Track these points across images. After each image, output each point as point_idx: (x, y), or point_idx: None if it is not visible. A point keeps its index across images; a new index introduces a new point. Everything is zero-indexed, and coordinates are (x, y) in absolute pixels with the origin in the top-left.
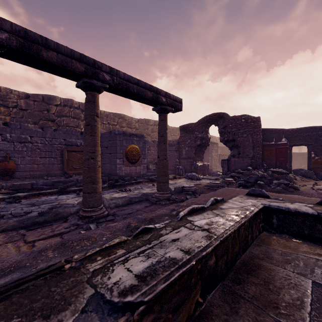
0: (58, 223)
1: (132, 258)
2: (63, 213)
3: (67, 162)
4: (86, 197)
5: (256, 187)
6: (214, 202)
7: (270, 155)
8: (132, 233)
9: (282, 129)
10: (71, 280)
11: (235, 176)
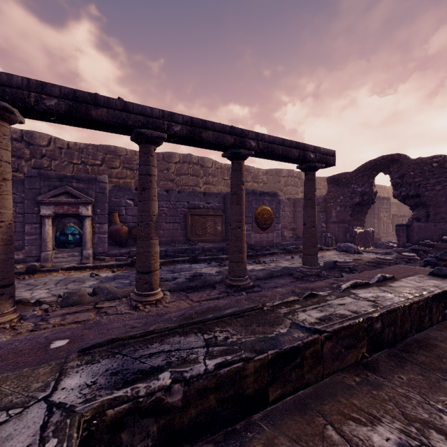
0: (208, 289)
1: (308, 310)
2: (210, 280)
3: (190, 228)
4: (233, 267)
5: None
6: (381, 278)
7: None
8: (299, 296)
9: None
10: (273, 315)
11: (419, 250)
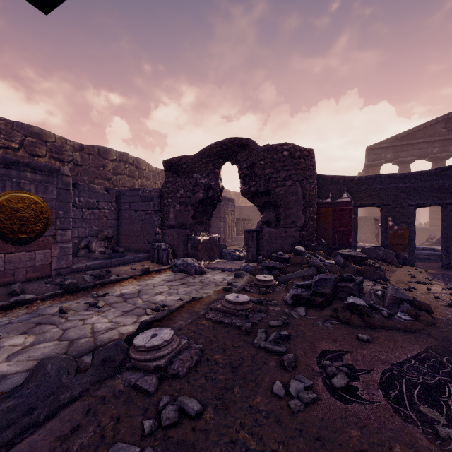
0: None
1: None
2: None
3: None
4: None
5: (347, 315)
6: None
7: (325, 222)
8: None
9: (343, 176)
10: None
11: (274, 268)
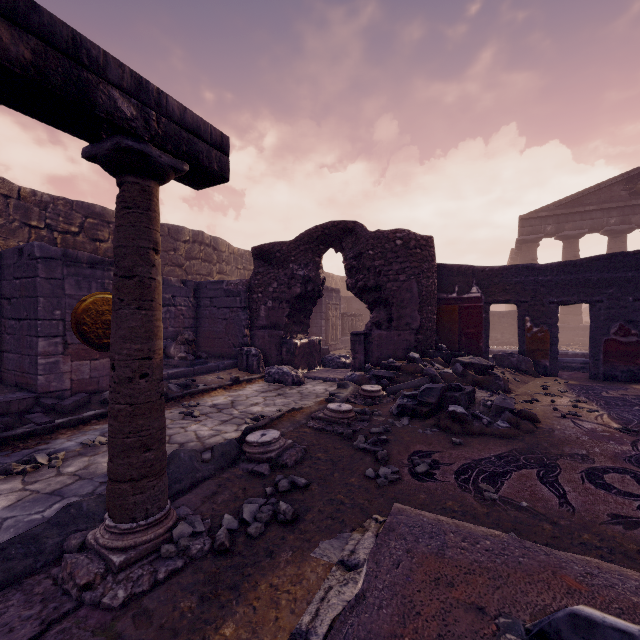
0: None
1: None
2: None
3: None
4: None
5: (447, 423)
6: None
7: (450, 322)
8: None
9: (472, 266)
10: None
11: (383, 378)
